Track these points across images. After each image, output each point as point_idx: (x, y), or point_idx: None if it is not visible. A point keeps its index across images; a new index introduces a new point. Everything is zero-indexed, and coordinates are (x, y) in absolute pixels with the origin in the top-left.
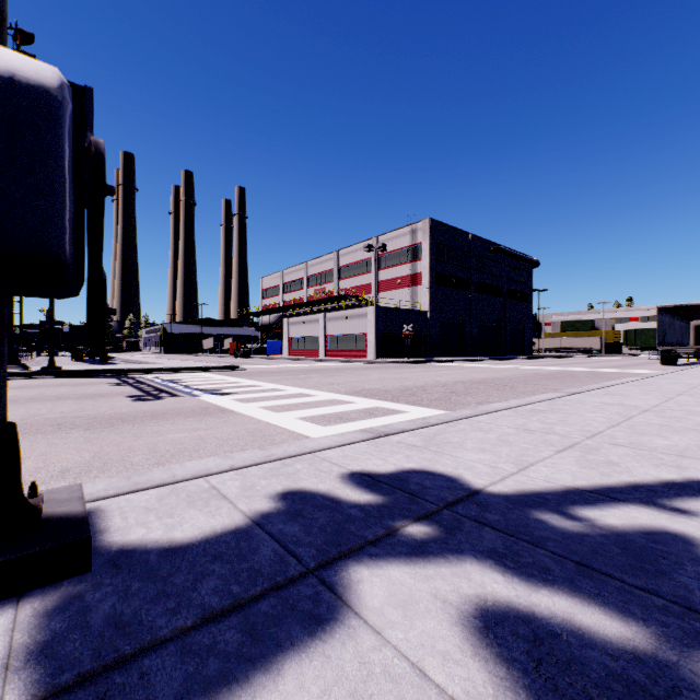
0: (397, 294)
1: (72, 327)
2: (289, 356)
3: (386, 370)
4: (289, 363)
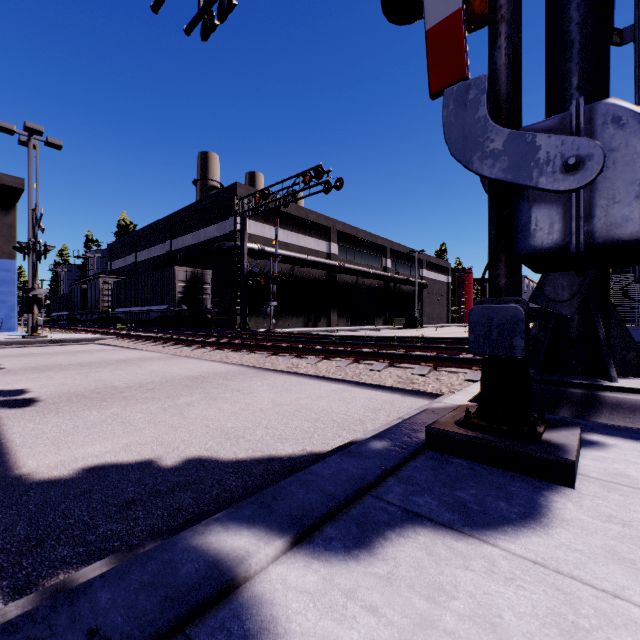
0: None
1: None
2: None
3: None
4: None
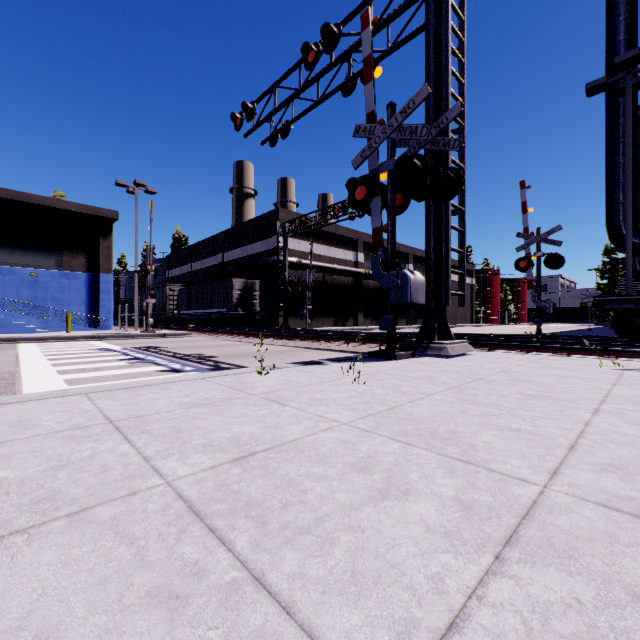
0: None
1: None
2: None
3: None
4: None
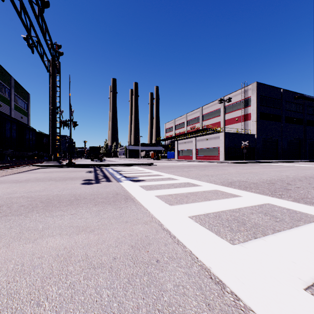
0: (235, 126)
1: (90, 147)
2: (177, 159)
3: (236, 166)
4: (178, 162)
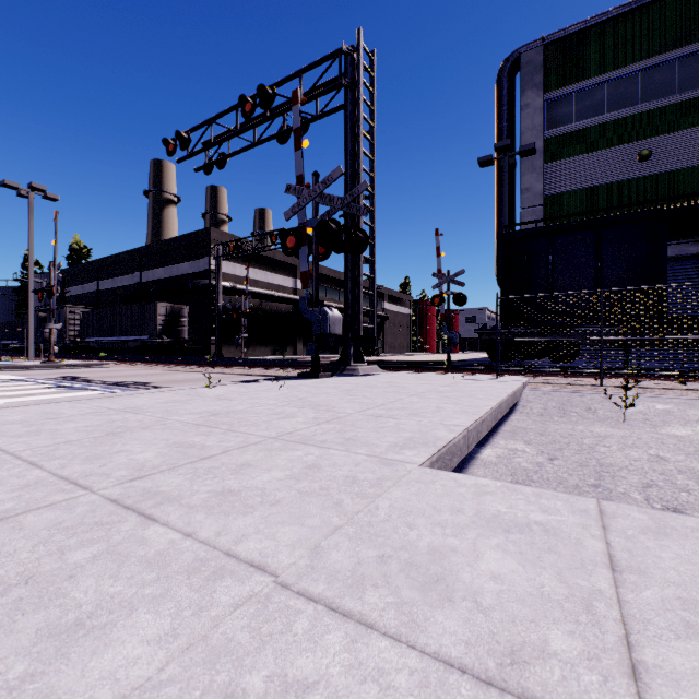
0: None
1: None
2: None
3: None
4: None
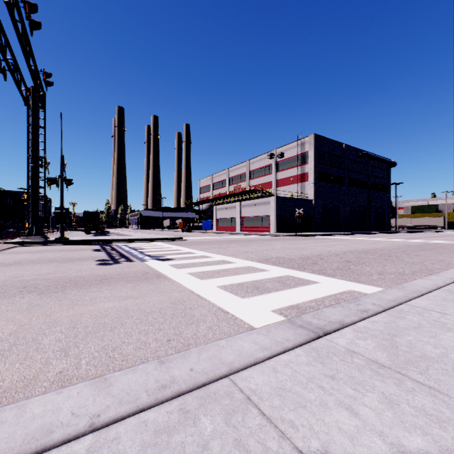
0: (290, 188)
1: (85, 213)
2: (216, 230)
3: (285, 241)
4: (216, 236)
